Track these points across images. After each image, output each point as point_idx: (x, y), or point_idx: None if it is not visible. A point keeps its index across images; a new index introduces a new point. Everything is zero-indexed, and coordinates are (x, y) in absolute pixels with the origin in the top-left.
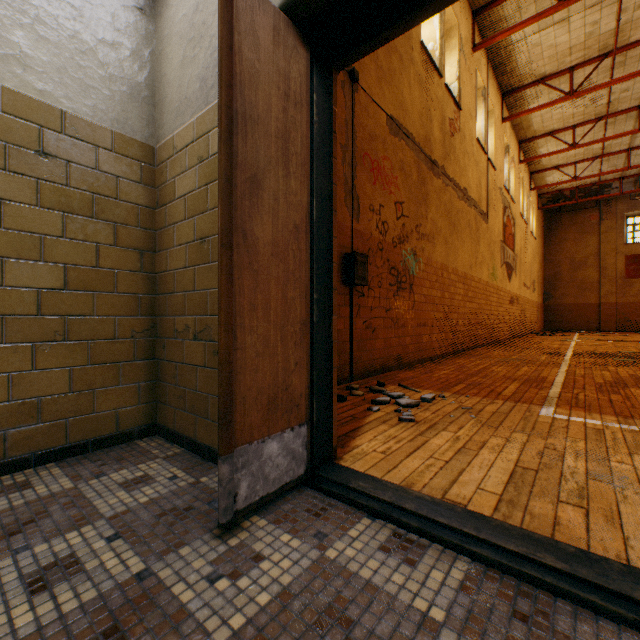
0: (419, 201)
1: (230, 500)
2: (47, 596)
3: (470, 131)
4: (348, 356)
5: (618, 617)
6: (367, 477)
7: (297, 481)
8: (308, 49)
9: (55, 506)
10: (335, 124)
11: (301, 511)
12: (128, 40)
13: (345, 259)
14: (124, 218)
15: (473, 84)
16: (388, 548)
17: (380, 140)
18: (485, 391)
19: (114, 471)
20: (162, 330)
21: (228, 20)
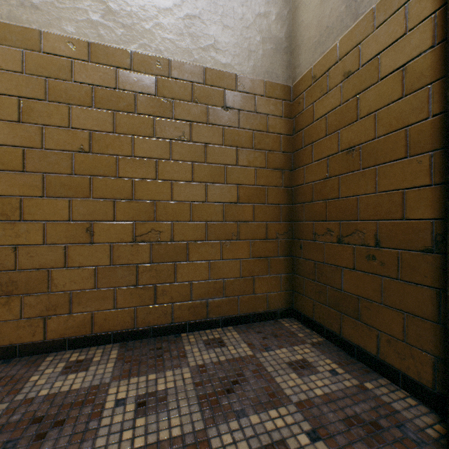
0: None
1: None
2: None
3: None
4: None
5: None
6: None
7: None
8: None
9: (247, 371)
10: None
11: None
12: (273, 7)
13: None
14: (271, 146)
15: None
16: None
17: None
18: None
19: (276, 347)
20: (298, 233)
21: None
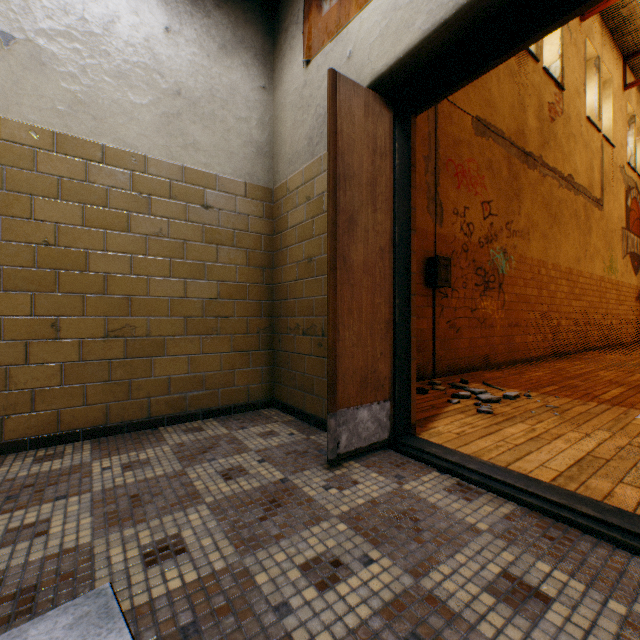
0: (510, 197)
1: (335, 444)
2: (233, 482)
3: (577, 110)
4: (431, 354)
5: (633, 549)
6: (439, 446)
7: (382, 443)
8: (391, 110)
9: (221, 441)
10: (414, 159)
11: (385, 462)
12: (255, 113)
13: (428, 263)
14: (252, 245)
15: (581, 57)
16: (451, 490)
17: (464, 144)
18: (579, 393)
19: (251, 427)
20: (278, 328)
21: (334, 114)
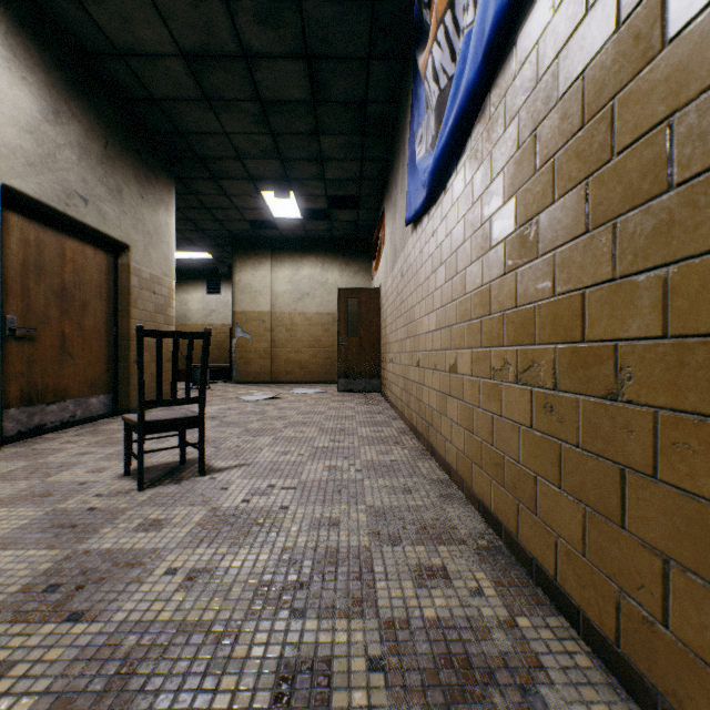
0: None
1: None
2: None
3: None
4: None
5: None
6: None
7: None
8: None
9: None
10: None
11: None
12: None
13: None
14: None
15: None
16: None
17: None
18: None
19: None
20: None
21: None
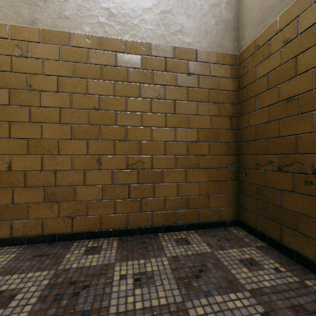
0: None
1: None
2: None
3: None
4: None
5: None
6: None
7: None
8: None
9: (208, 263)
10: None
11: None
12: None
13: None
14: (222, 100)
15: None
16: None
17: None
18: None
19: (228, 247)
20: (243, 164)
21: None
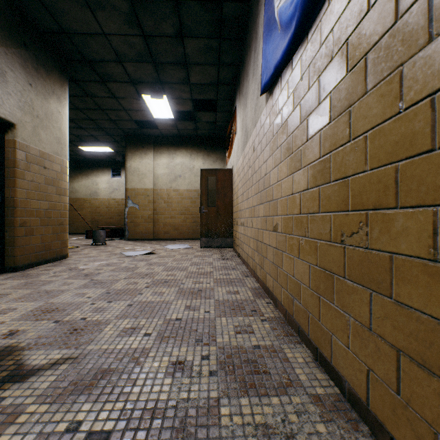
0: None
1: None
2: None
3: None
4: None
5: None
6: None
7: None
8: None
9: None
10: None
11: None
12: None
13: None
14: None
15: None
16: None
17: None
18: None
19: None
20: None
21: None
